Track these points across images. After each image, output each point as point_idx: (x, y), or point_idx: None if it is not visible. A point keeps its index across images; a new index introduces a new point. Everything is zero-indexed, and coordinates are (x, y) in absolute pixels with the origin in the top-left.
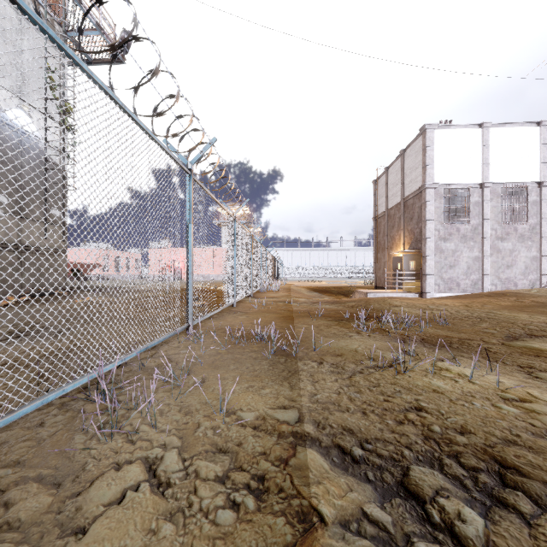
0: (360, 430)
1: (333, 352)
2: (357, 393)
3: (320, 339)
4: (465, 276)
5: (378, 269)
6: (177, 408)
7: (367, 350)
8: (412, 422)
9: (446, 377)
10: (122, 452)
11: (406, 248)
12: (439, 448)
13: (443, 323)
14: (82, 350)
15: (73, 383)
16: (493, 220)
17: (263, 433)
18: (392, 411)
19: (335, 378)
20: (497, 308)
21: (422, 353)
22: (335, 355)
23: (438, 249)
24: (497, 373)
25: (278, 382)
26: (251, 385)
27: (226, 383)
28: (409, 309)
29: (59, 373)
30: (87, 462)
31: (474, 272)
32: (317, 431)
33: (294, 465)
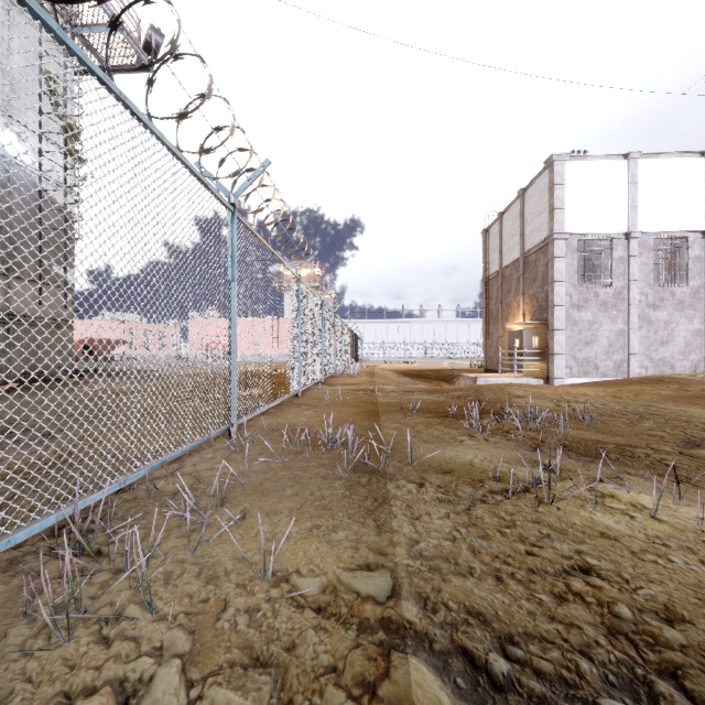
0: (496, 615)
1: (439, 467)
2: (482, 539)
3: (419, 446)
4: (605, 356)
5: (489, 347)
6: (194, 569)
7: (487, 464)
8: (580, 598)
9: (614, 509)
10: (82, 668)
11: (527, 319)
12: (639, 654)
13: (588, 421)
14: (72, 464)
15: (29, 527)
16: (643, 281)
17: (333, 623)
18: (544, 575)
19: (445, 511)
20: (656, 399)
21: (569, 468)
22: (442, 472)
23: (570, 321)
24: (689, 503)
25: (358, 519)
26: (316, 524)
27: (278, 521)
28: (537, 401)
29: (1, 513)
30: (13, 693)
31: (618, 350)
32: (424, 617)
33: (387, 699)
